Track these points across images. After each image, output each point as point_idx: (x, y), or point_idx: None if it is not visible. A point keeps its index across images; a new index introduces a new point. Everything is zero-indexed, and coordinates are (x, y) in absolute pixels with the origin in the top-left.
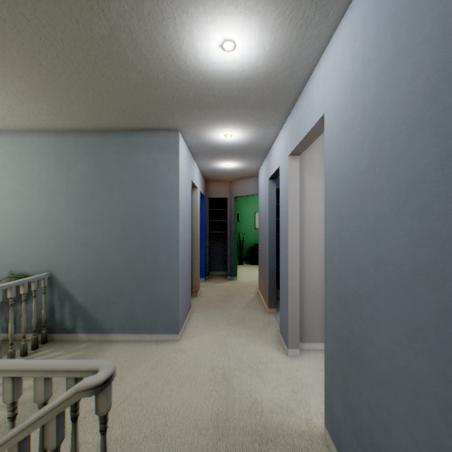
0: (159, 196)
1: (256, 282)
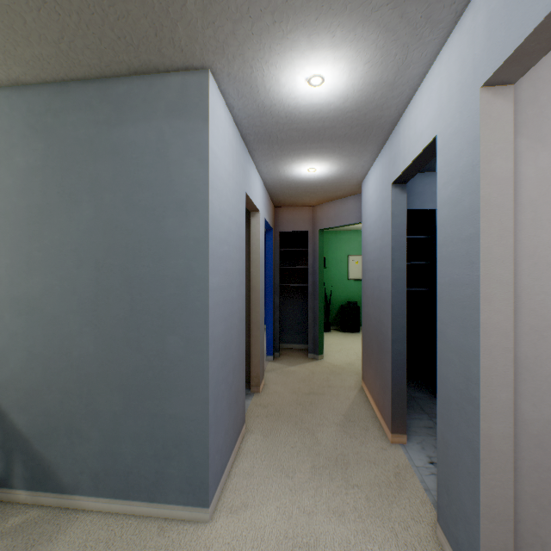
0: (168, 212)
1: (354, 366)
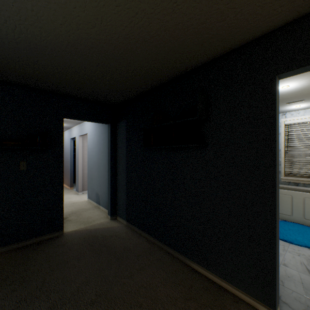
0: None
1: None
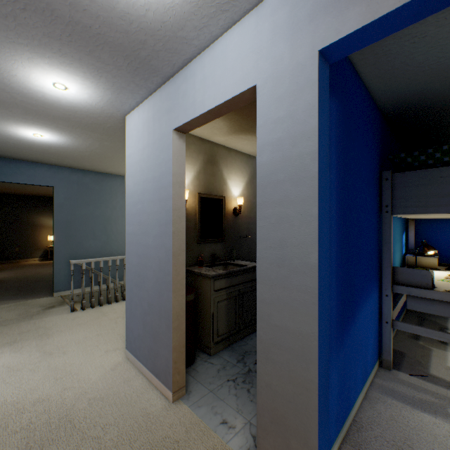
0: None
1: None
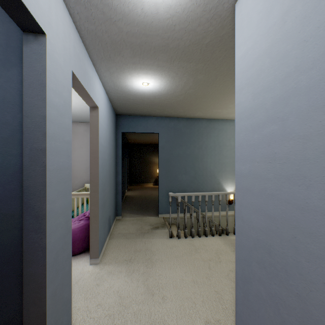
0: None
1: None
